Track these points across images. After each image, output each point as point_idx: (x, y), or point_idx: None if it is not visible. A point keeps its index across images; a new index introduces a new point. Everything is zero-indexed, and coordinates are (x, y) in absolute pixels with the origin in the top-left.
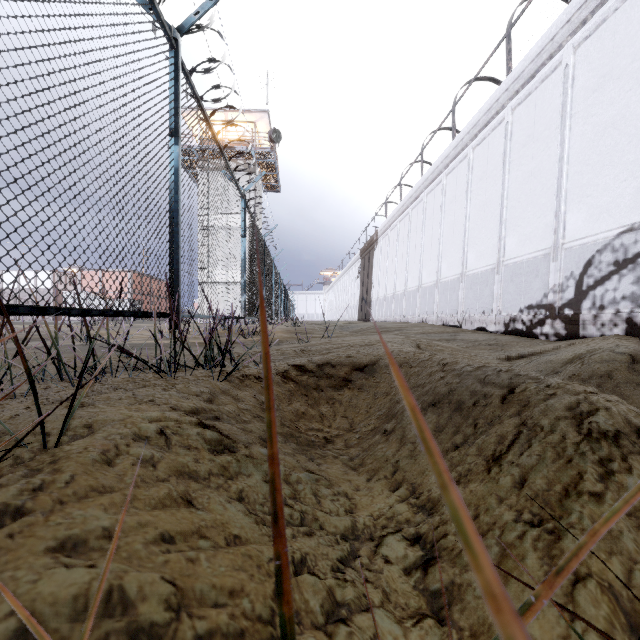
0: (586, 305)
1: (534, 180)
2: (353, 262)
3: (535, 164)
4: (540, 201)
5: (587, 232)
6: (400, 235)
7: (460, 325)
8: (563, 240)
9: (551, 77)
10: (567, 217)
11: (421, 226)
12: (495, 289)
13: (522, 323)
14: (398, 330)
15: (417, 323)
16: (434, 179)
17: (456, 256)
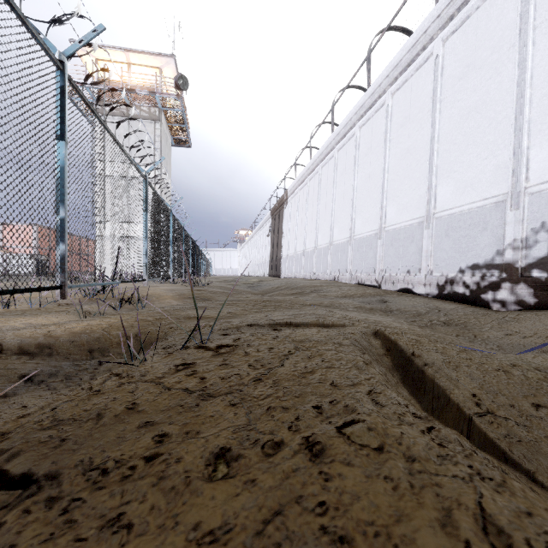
0: None
1: (477, 115)
2: (264, 222)
3: (478, 96)
4: (487, 139)
5: None
6: (310, 193)
7: (379, 285)
8: (526, 183)
9: None
10: (532, 153)
11: (332, 183)
12: (424, 245)
13: (464, 286)
14: (314, 291)
15: (329, 281)
16: (346, 133)
17: (372, 211)
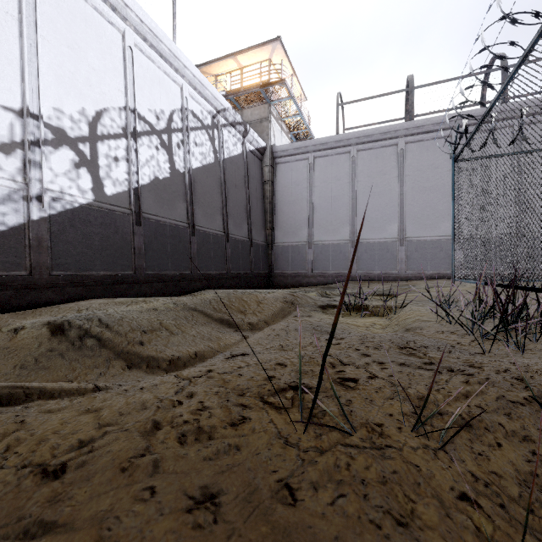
0: None
1: None
2: None
3: None
4: None
5: None
6: None
7: None
8: None
9: None
10: None
11: None
12: None
13: None
14: None
15: None
16: None
17: None
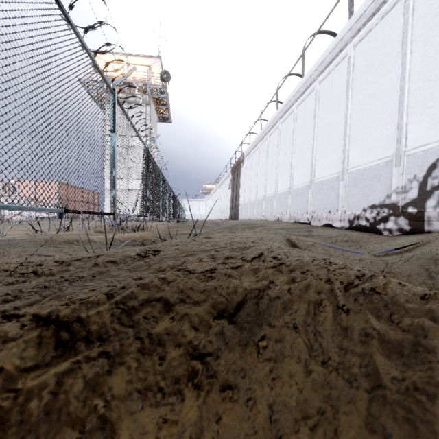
0: (431, 203)
1: (375, 100)
2: (226, 177)
3: (376, 87)
4: (381, 117)
5: (430, 139)
6: (260, 155)
7: (309, 222)
8: (405, 148)
9: (391, 12)
10: (409, 128)
11: (277, 147)
12: (340, 192)
13: (366, 220)
14: (261, 226)
15: (274, 221)
16: (287, 110)
17: (305, 168)
